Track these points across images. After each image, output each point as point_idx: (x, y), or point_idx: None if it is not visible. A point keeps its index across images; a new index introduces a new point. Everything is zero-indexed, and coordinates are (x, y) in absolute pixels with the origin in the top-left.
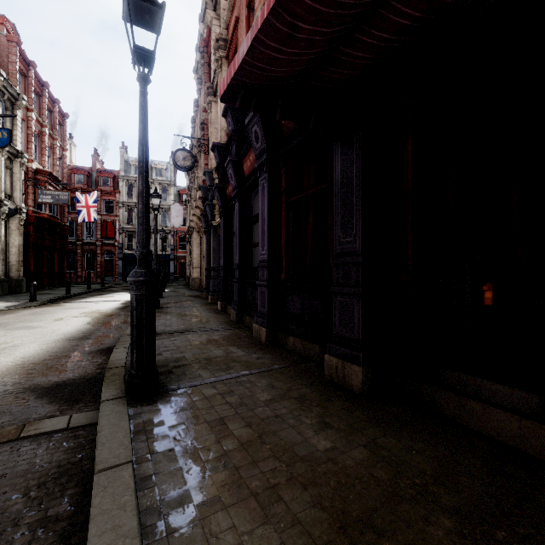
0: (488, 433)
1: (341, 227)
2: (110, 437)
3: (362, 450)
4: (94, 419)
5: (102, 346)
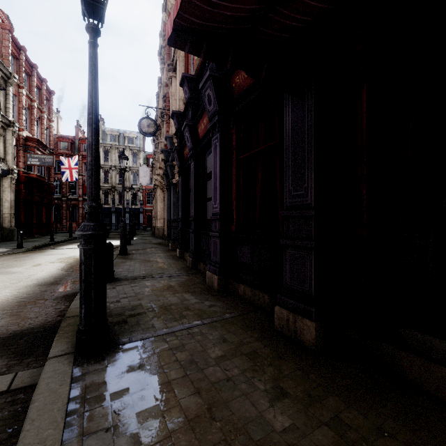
0: None
1: (291, 181)
2: (42, 410)
3: (326, 432)
4: (39, 378)
5: (69, 291)
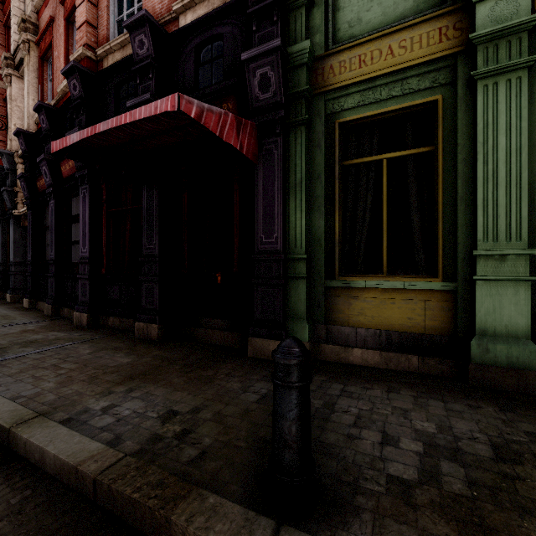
0: (214, 343)
1: (146, 238)
2: None
3: (149, 358)
4: None
5: None
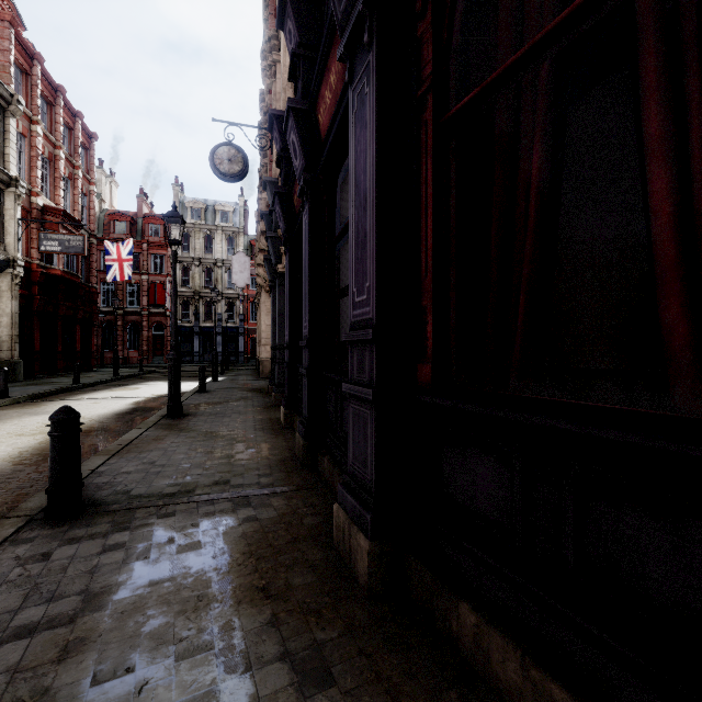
0: None
1: None
2: None
3: None
4: None
5: None
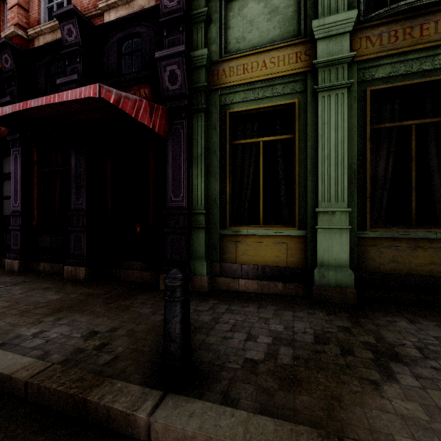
0: (134, 280)
1: (75, 195)
2: None
3: (76, 295)
4: None
5: None
